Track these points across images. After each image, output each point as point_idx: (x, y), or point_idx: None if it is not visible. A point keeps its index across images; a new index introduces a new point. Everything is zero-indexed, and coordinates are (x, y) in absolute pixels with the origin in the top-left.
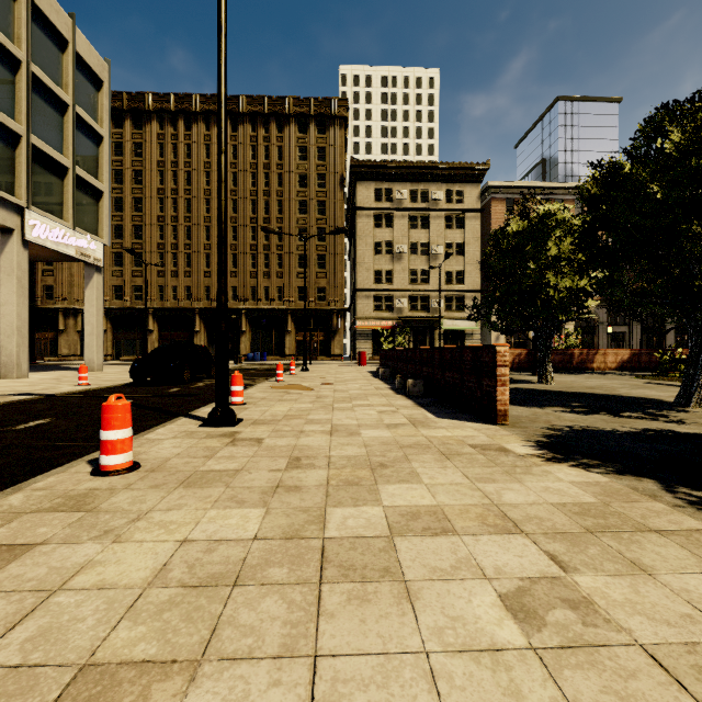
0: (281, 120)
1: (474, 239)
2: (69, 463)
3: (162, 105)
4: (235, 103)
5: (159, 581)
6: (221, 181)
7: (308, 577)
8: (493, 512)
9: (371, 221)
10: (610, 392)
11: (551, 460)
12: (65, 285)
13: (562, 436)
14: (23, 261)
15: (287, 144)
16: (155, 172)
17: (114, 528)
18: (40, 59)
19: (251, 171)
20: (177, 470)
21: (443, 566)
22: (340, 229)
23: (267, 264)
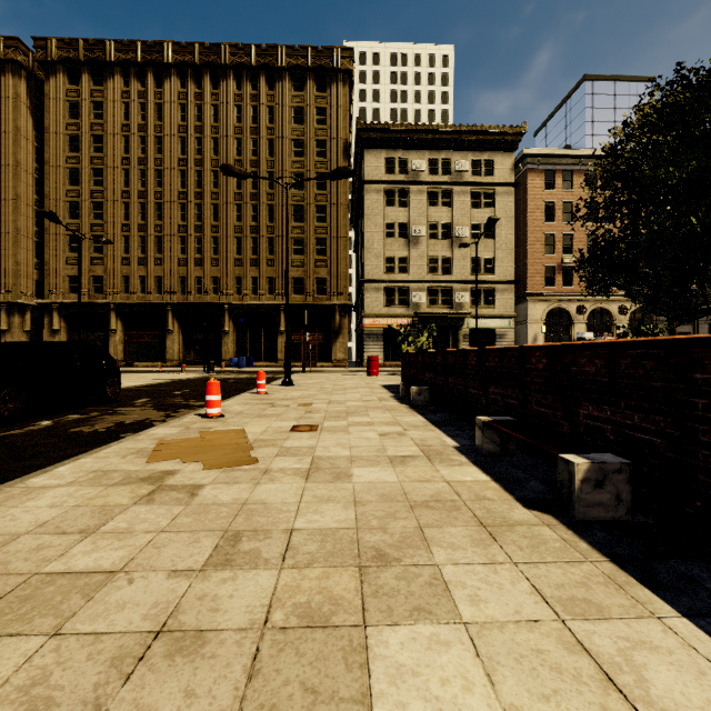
0: (272, 74)
1: (506, 220)
2: None
3: (127, 56)
4: (215, 53)
5: None
6: None
7: None
8: None
9: (381, 197)
10: None
11: None
12: (8, 275)
13: None
14: None
15: (280, 103)
16: (118, 138)
17: None
18: None
19: (236, 137)
20: None
21: None
22: (341, 170)
23: (255, 250)
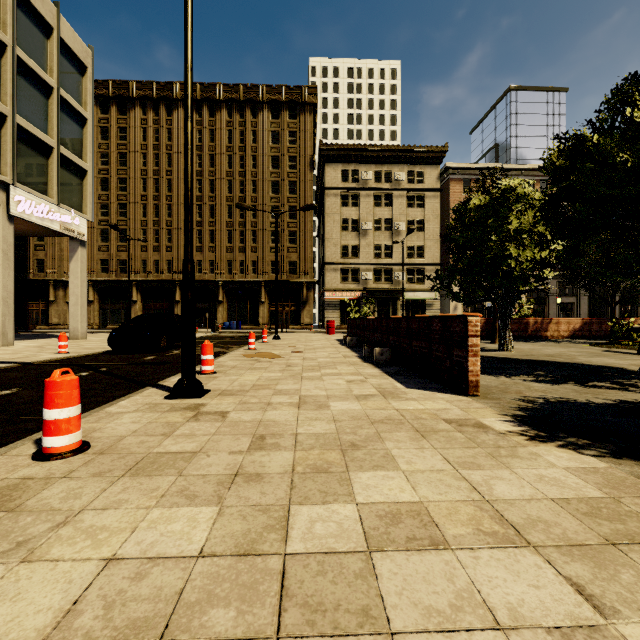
0: (255, 106)
1: (434, 217)
2: (14, 443)
3: (145, 93)
4: (212, 91)
5: (59, 635)
6: (187, 148)
7: (261, 626)
8: (487, 513)
9: (338, 199)
10: (570, 360)
11: (535, 438)
12: (55, 259)
13: (538, 408)
14: (9, 235)
15: (261, 128)
16: (138, 155)
17: (31, 537)
18: (25, 44)
19: (228, 154)
20: (128, 451)
21: (440, 605)
22: (310, 206)
23: (242, 240)
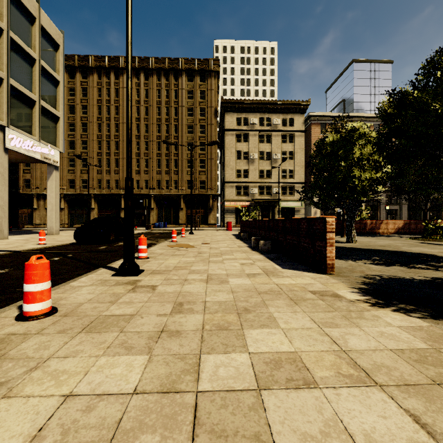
0: (176, 73)
1: (300, 150)
2: (3, 308)
3: (100, 64)
4: (147, 62)
5: None
6: (128, 99)
7: None
8: (344, 360)
9: (234, 138)
10: (397, 249)
11: (375, 305)
12: (37, 179)
13: (376, 283)
14: (4, 162)
15: (180, 88)
16: (95, 106)
17: (10, 379)
18: (16, 29)
19: (157, 106)
20: (85, 314)
21: (313, 432)
22: (214, 142)
23: (167, 166)
